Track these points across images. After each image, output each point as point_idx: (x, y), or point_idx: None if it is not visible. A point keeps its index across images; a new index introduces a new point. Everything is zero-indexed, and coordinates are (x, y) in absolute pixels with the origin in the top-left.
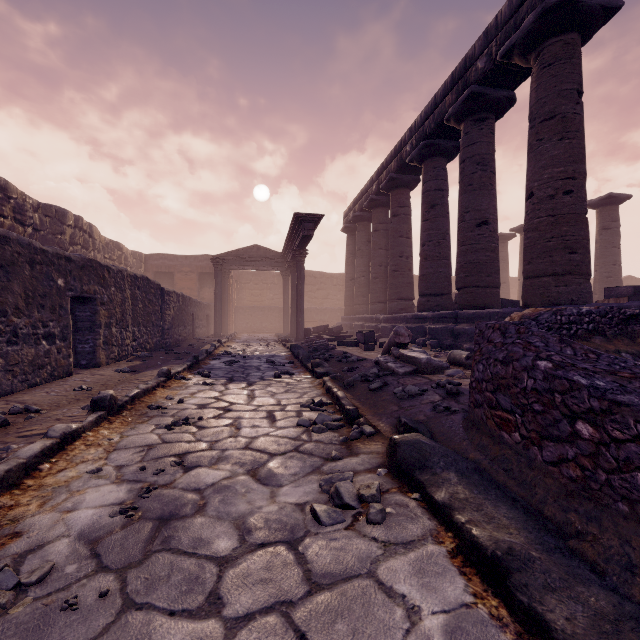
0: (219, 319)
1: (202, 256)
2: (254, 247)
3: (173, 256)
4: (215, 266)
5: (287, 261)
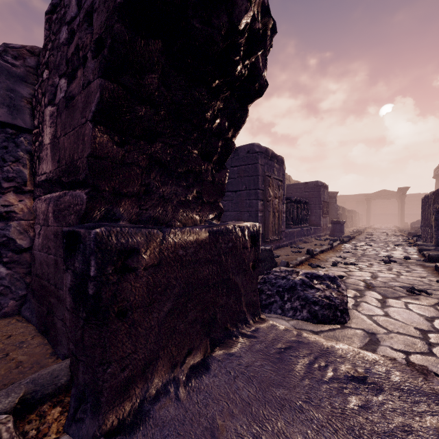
0: (368, 219)
1: (357, 194)
2: (382, 190)
3: (345, 195)
4: (366, 201)
5: (398, 197)
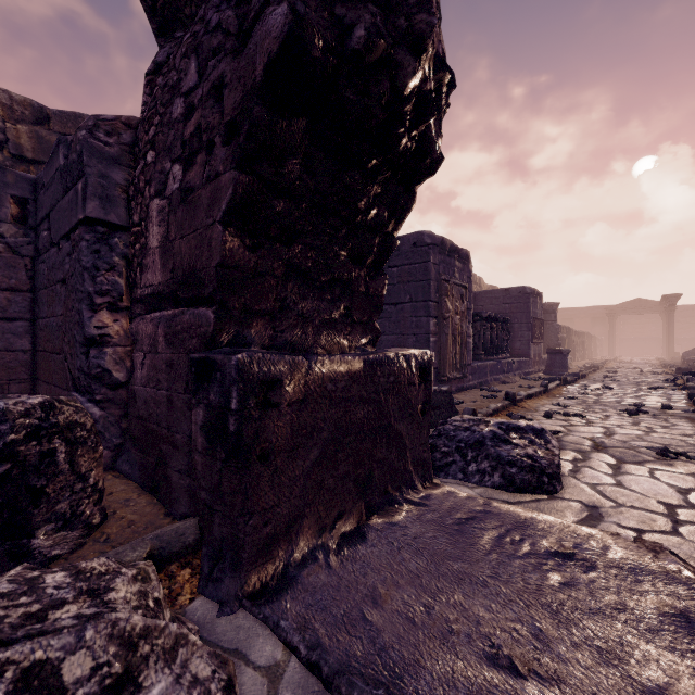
0: (611, 347)
1: (593, 307)
2: (636, 300)
3: (573, 308)
4: (609, 318)
5: (663, 311)
